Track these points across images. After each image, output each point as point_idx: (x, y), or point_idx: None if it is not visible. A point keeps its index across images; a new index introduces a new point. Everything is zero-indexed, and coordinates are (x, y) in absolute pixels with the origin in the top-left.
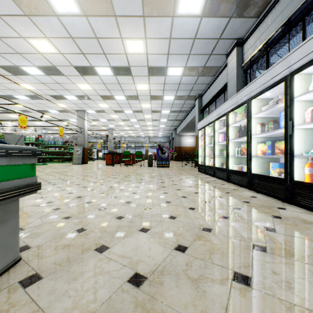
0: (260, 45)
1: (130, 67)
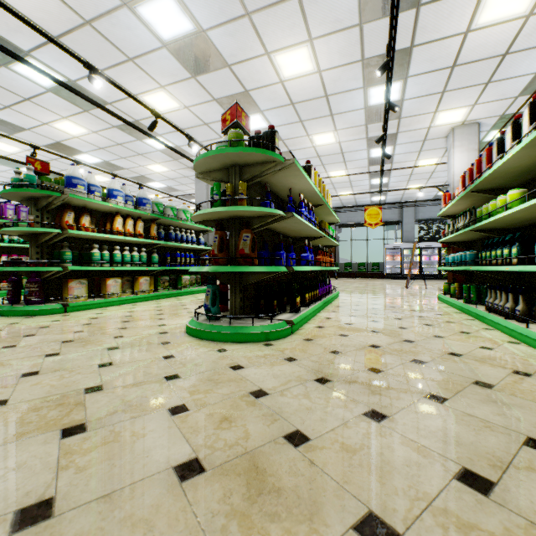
0: (430, 216)
1: (385, 188)
